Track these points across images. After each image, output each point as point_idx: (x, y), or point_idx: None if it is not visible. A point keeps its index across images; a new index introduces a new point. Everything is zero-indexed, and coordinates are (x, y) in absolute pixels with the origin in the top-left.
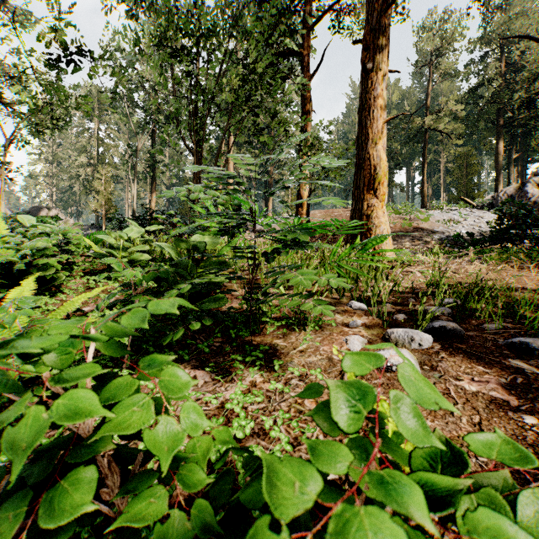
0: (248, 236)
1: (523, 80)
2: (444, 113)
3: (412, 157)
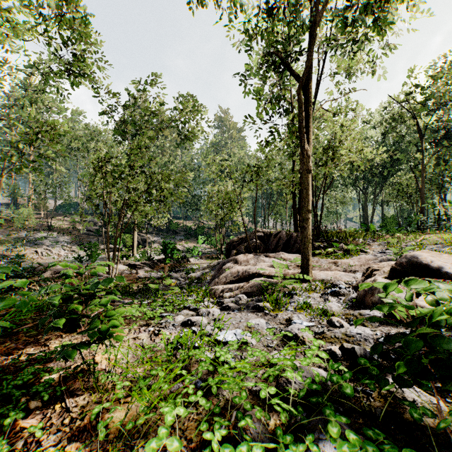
0: None
1: None
2: None
3: None
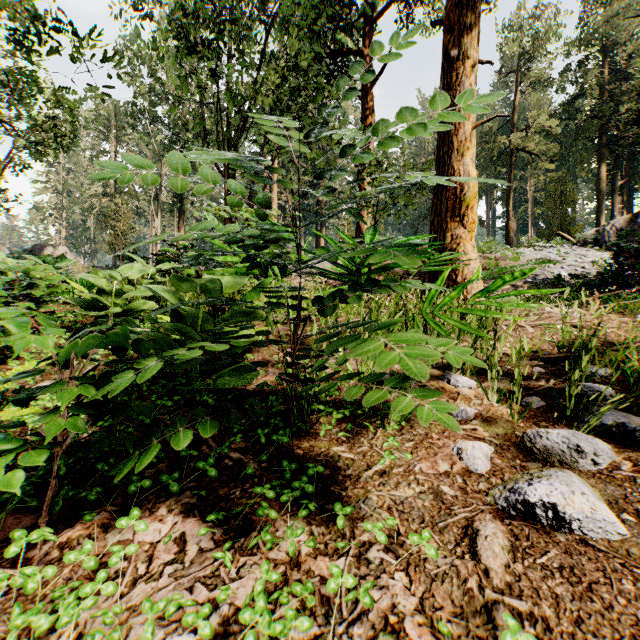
0: (295, 279)
1: (630, 90)
2: (534, 129)
3: (493, 184)
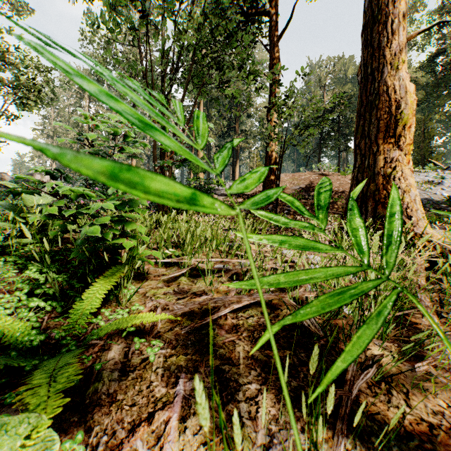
0: None
1: None
2: None
3: None
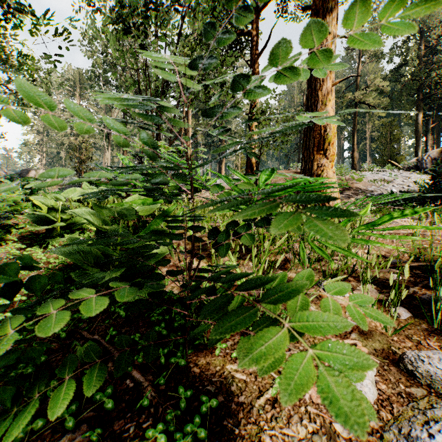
0: (203, 194)
1: (438, 61)
2: (372, 88)
3: (342, 127)
